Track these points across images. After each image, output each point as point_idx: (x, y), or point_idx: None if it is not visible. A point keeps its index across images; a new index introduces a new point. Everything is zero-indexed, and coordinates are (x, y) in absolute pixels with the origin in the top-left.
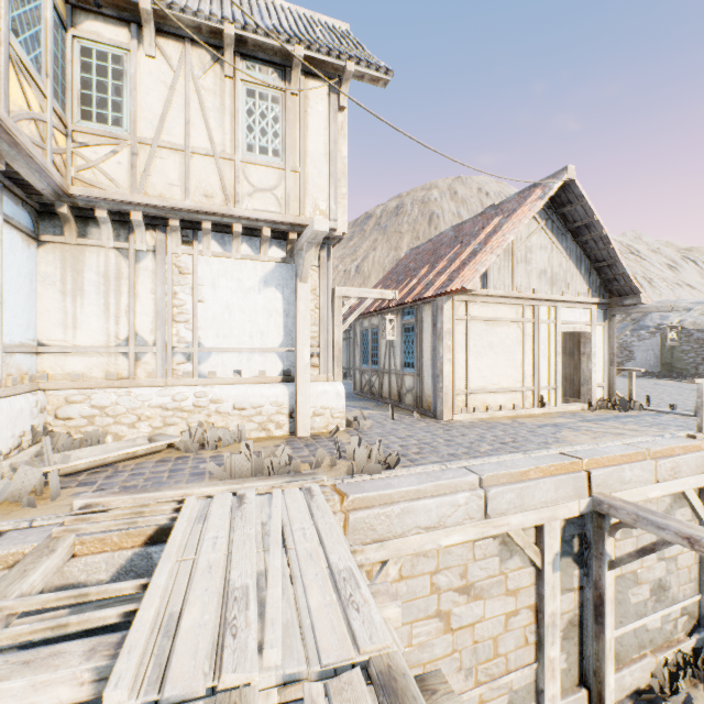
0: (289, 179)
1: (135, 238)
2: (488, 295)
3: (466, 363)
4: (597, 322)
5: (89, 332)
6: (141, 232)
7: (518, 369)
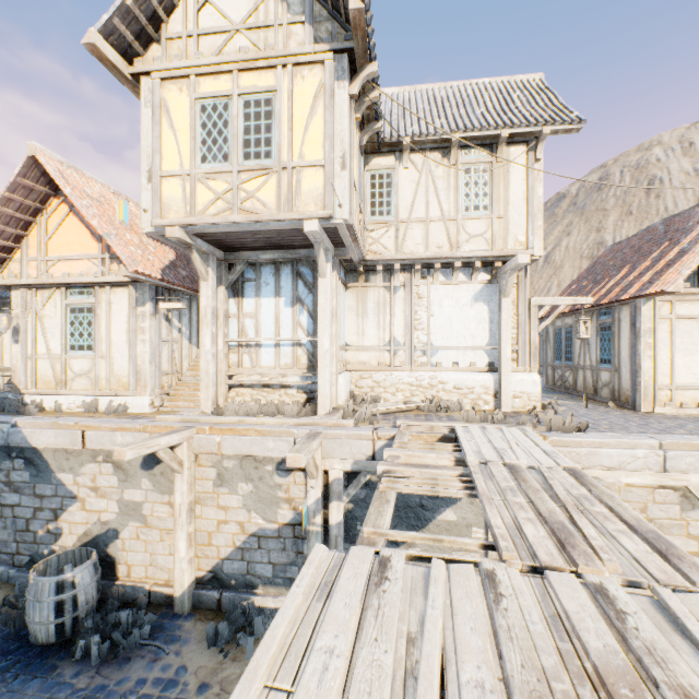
0: (495, 225)
1: (394, 279)
2: None
3: (671, 360)
4: None
5: (370, 338)
6: (397, 275)
7: None
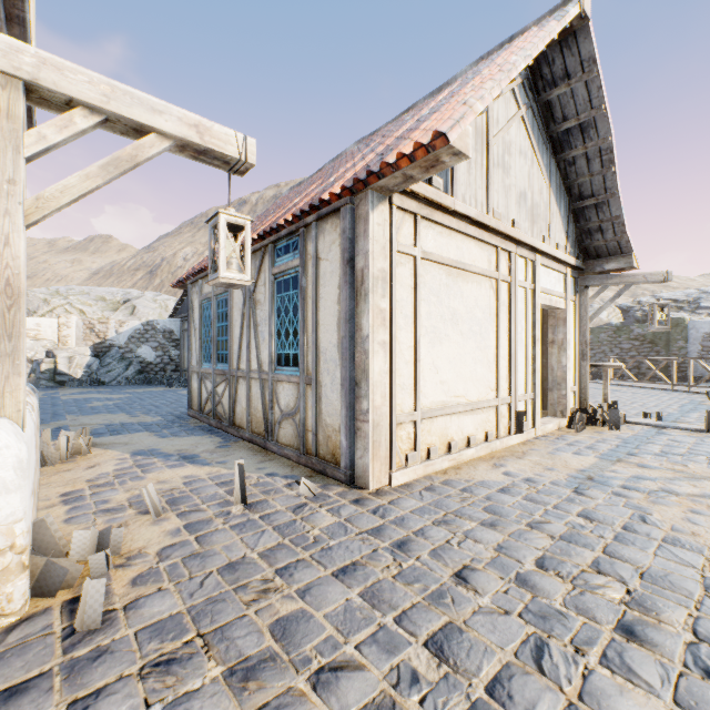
0: None
1: None
2: (455, 210)
3: (416, 353)
4: (570, 296)
5: None
6: None
7: (491, 365)
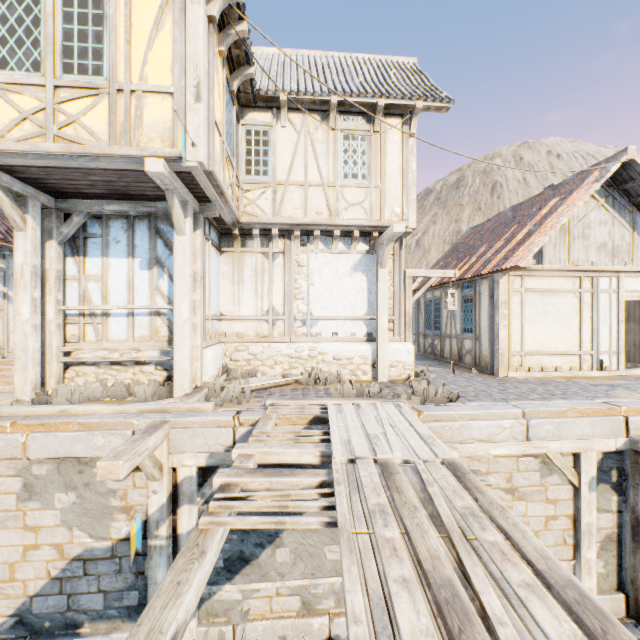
0: (373, 194)
1: (273, 245)
2: (543, 269)
3: (521, 329)
4: None
5: (247, 307)
6: (276, 241)
7: (575, 334)
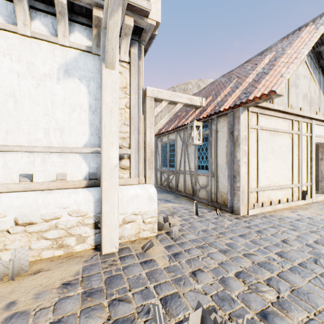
0: None
1: None
2: (273, 109)
3: (257, 165)
4: None
5: None
6: None
7: (289, 170)
